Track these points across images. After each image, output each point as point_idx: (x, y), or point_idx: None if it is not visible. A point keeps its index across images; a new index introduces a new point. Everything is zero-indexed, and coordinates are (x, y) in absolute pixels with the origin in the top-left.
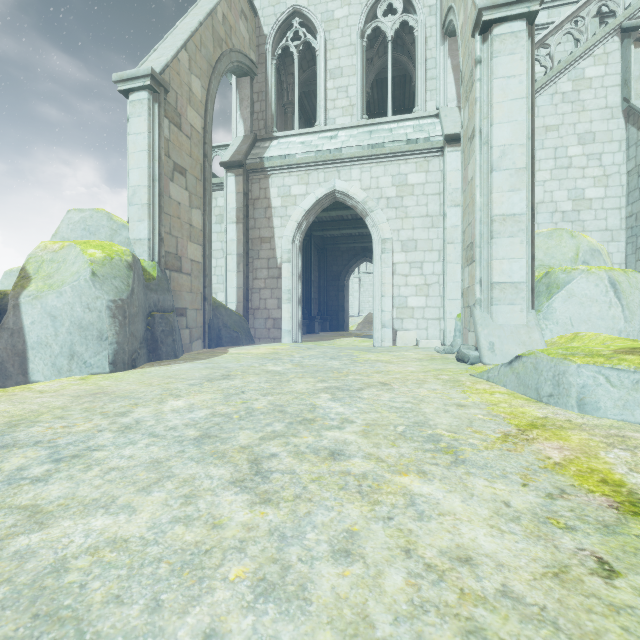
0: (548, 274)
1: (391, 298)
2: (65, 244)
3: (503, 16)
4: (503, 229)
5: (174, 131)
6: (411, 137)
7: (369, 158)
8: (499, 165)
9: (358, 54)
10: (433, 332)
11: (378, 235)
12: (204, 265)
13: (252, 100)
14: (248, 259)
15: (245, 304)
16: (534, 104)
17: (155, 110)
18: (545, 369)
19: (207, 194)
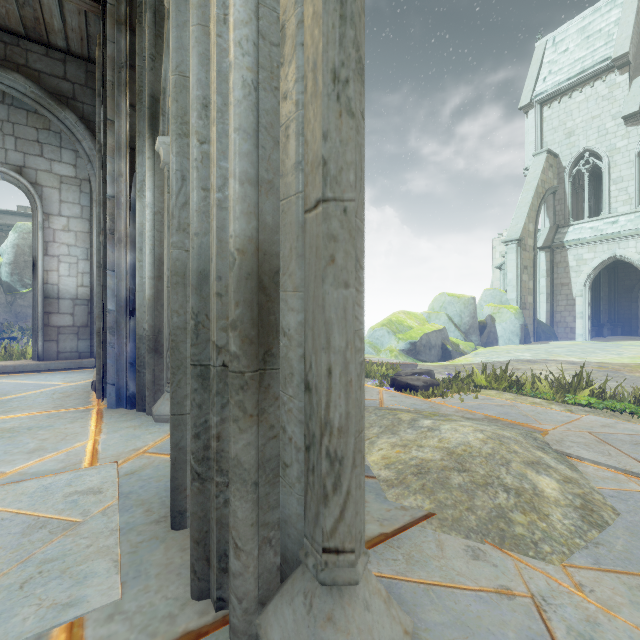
0: None
1: None
2: (500, 307)
3: None
4: None
5: (523, 253)
6: None
7: None
8: None
9: (635, 167)
10: None
11: None
12: (533, 304)
13: (554, 205)
14: (553, 295)
15: (551, 320)
16: None
17: (518, 250)
18: None
19: (535, 272)
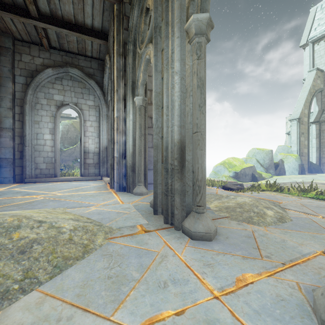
0: None
1: None
2: (287, 155)
3: None
4: None
5: (301, 126)
6: None
7: None
8: None
9: None
10: None
11: None
12: (307, 153)
13: (321, 98)
14: (320, 148)
15: (319, 162)
16: None
17: (298, 124)
18: None
19: (308, 136)
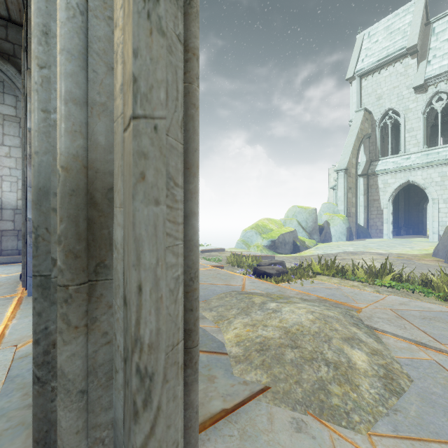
0: None
1: (437, 222)
2: (333, 215)
3: None
4: None
5: (349, 178)
6: (447, 157)
7: (426, 167)
8: None
9: (421, 122)
10: None
11: (430, 197)
12: (355, 213)
13: (369, 146)
14: (368, 207)
15: (367, 224)
16: None
17: (345, 176)
18: None
19: (356, 191)
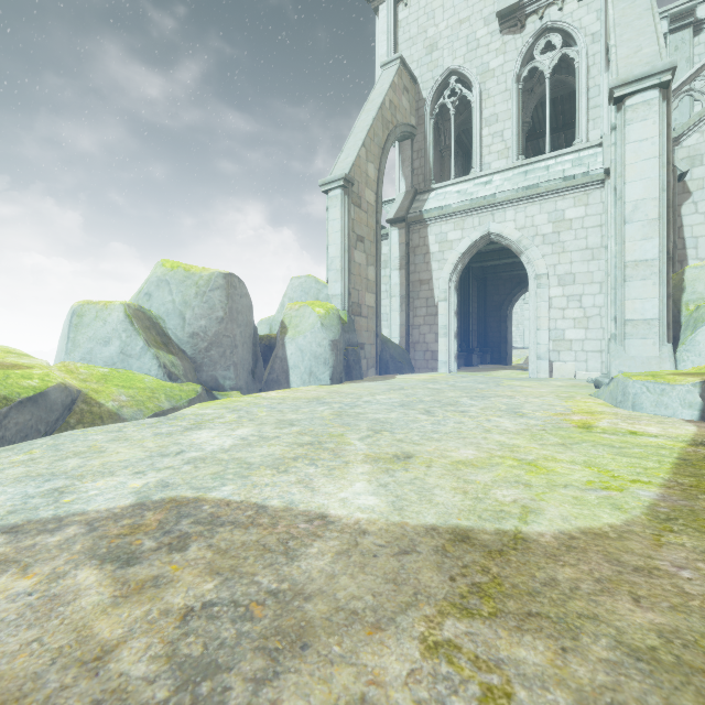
0: (698, 308)
1: (547, 331)
2: (301, 305)
3: (634, 91)
4: (635, 273)
5: (357, 211)
6: (568, 174)
7: (523, 199)
8: (631, 218)
9: (513, 99)
10: (593, 364)
11: (533, 271)
12: (376, 309)
13: (412, 159)
14: (409, 300)
15: (407, 339)
16: (670, 159)
17: (345, 201)
18: (620, 385)
19: (378, 252)
